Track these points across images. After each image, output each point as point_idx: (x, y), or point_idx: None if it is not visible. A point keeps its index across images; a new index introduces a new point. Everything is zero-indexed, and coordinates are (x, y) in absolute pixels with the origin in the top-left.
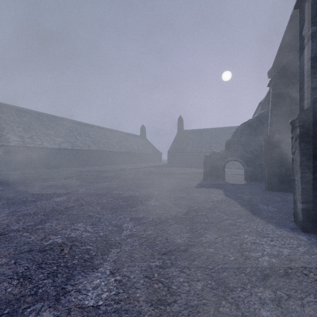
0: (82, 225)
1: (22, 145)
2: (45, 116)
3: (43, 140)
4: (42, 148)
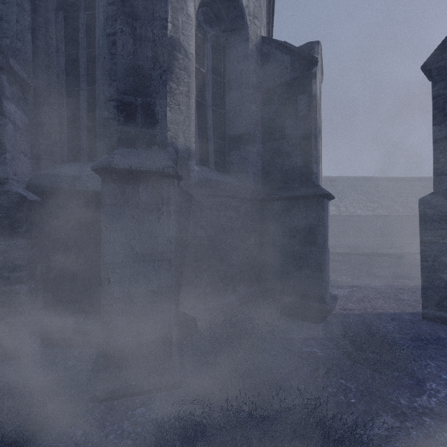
0: (414, 271)
1: (338, 214)
2: (355, 180)
3: (356, 208)
4: (355, 216)
